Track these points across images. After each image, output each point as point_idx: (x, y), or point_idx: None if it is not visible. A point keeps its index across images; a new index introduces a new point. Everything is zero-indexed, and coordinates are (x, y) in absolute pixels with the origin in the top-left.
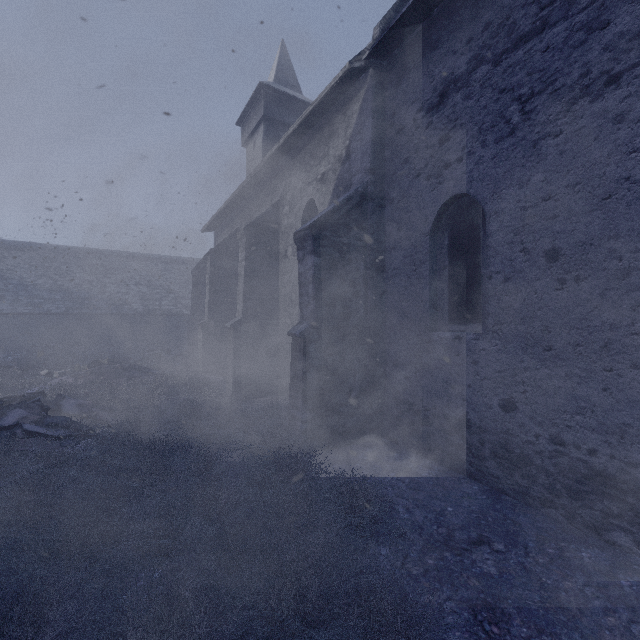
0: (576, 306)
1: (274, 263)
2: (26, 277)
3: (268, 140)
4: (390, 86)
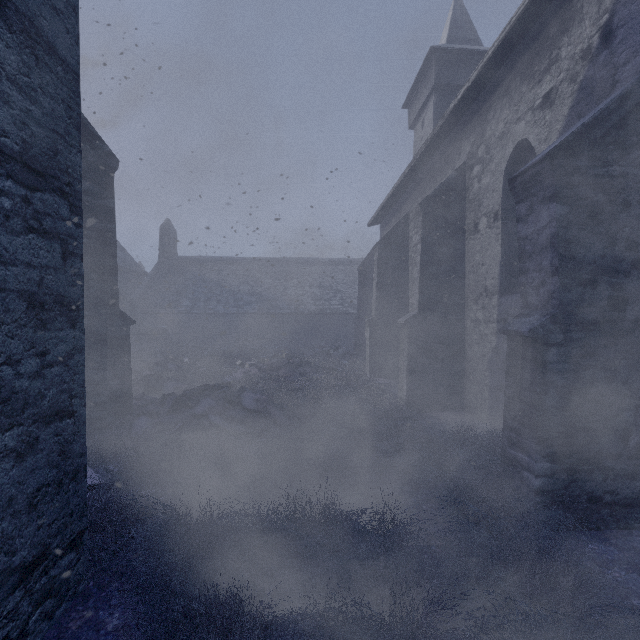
0: None
1: (458, 243)
2: (233, 284)
3: (439, 112)
4: None
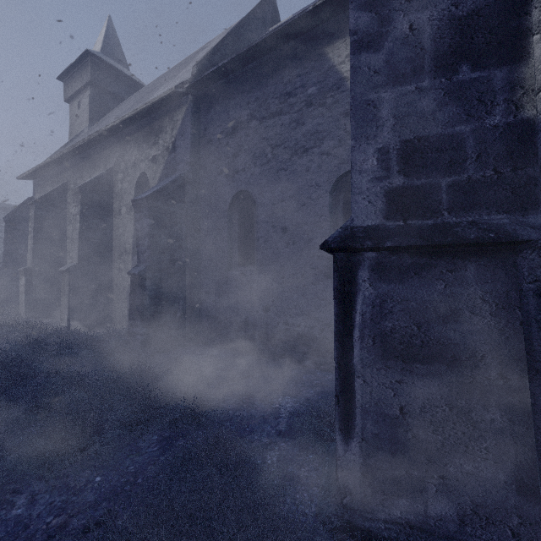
0: (293, 256)
1: (108, 218)
2: None
3: (95, 104)
4: (203, 110)
